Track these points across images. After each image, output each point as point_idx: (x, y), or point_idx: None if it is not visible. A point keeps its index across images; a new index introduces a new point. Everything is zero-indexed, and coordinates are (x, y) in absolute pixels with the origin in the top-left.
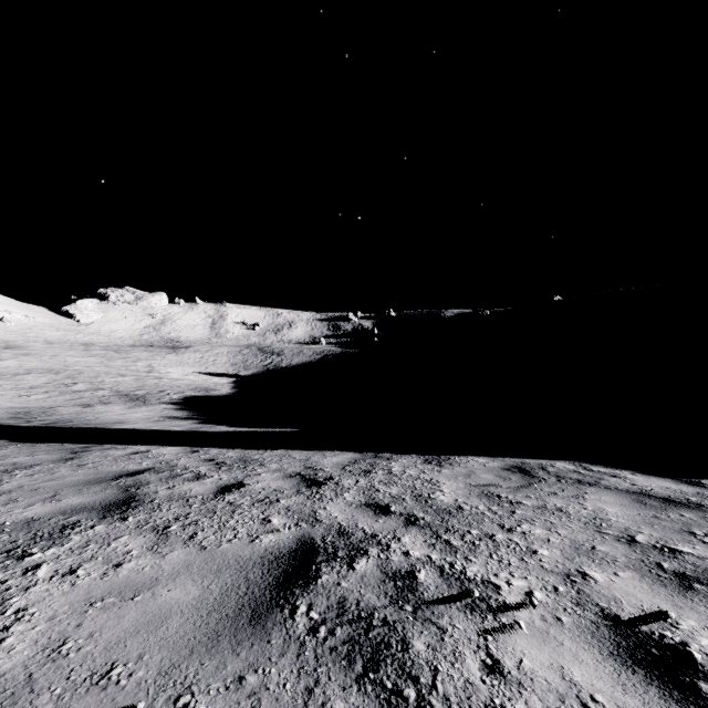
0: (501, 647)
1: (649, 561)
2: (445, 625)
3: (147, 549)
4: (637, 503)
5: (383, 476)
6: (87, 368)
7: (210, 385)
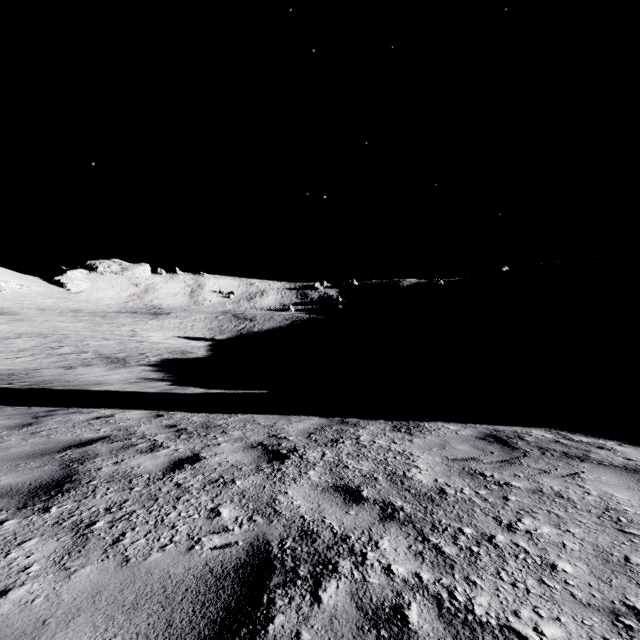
0: None
1: None
2: None
3: (53, 562)
4: None
5: (351, 447)
6: (75, 333)
7: (187, 348)
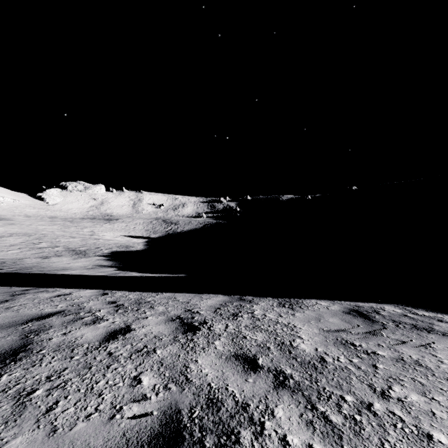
0: None
1: None
2: None
3: None
4: None
5: (248, 320)
6: (51, 233)
7: (130, 244)
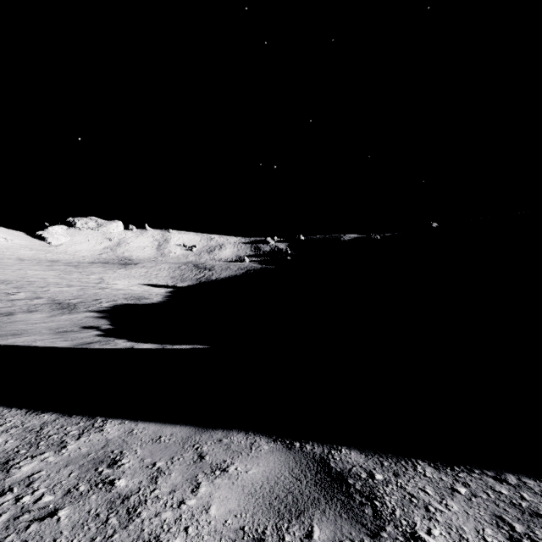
0: None
1: None
2: None
3: None
4: None
5: None
6: (41, 280)
7: (145, 294)
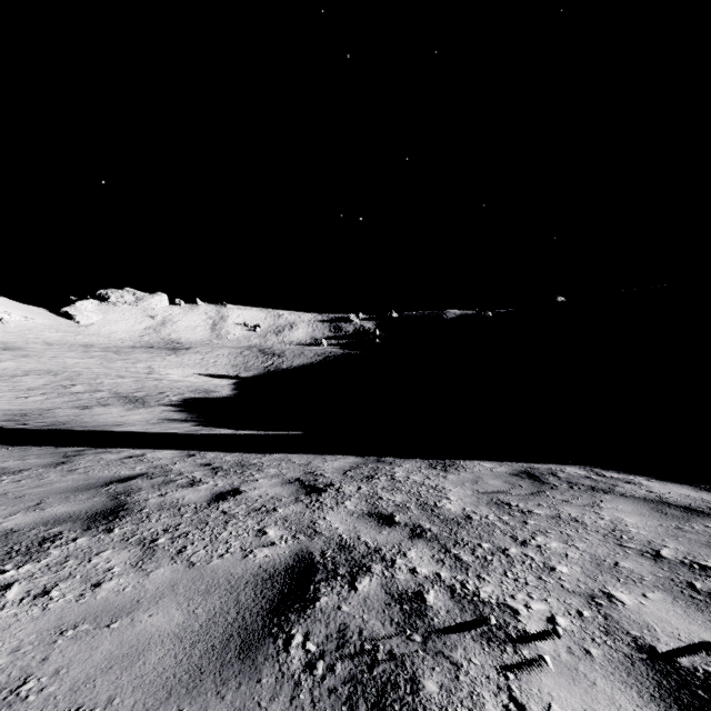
0: (525, 688)
1: (680, 580)
2: (459, 659)
3: (131, 565)
4: (657, 513)
5: (386, 482)
6: (87, 370)
7: (210, 387)
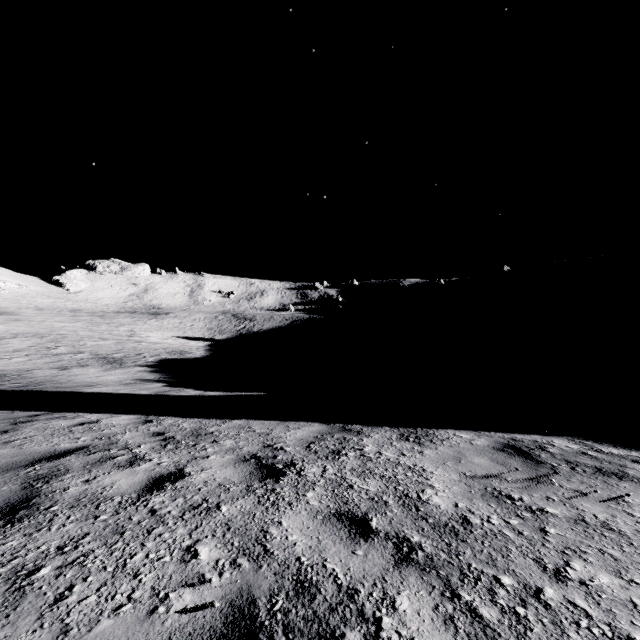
0: None
1: None
2: None
3: None
4: None
5: (355, 460)
6: (72, 333)
7: (186, 348)
